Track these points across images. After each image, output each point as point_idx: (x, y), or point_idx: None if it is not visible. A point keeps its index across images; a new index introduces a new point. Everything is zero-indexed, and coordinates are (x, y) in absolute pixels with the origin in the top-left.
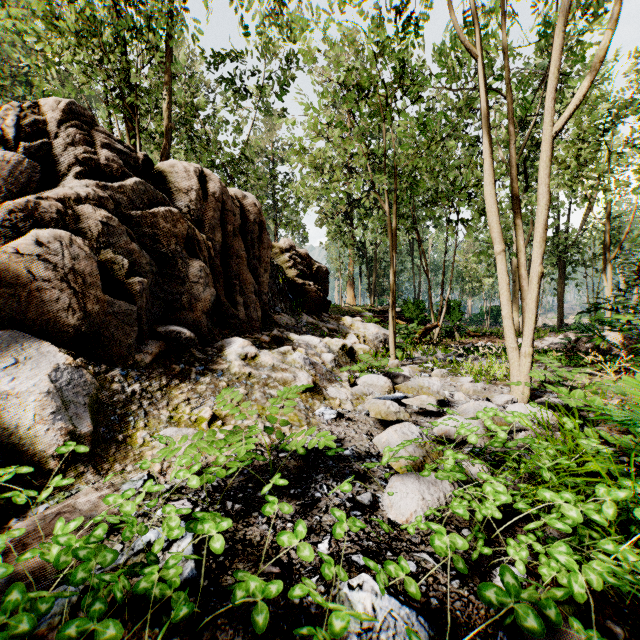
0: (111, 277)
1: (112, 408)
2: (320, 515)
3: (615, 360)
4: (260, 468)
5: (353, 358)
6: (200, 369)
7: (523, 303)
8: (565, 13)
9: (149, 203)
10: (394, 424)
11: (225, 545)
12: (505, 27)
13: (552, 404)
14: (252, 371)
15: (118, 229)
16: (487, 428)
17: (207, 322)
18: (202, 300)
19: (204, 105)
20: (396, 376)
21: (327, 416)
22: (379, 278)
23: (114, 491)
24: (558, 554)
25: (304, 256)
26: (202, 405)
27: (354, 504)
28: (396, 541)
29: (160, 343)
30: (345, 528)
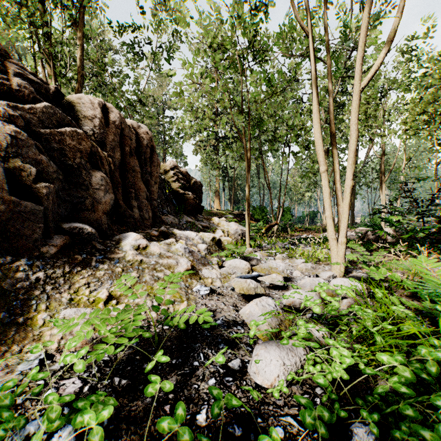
0: (19, 182)
1: (15, 294)
2: (198, 383)
3: (391, 246)
4: (147, 340)
5: (220, 247)
6: (100, 258)
7: (338, 207)
8: (370, 3)
9: (57, 124)
10: (253, 296)
11: (109, 425)
12: (326, 15)
13: (366, 279)
14: (143, 258)
15: (27, 142)
16: (322, 298)
17: (107, 220)
18: (103, 203)
19: (110, 62)
20: (251, 259)
21: (202, 292)
22: (236, 191)
23: (8, 373)
24: (422, 429)
25: (184, 173)
26: (100, 287)
27: (226, 370)
28: (264, 405)
29: (65, 237)
30: (222, 406)
